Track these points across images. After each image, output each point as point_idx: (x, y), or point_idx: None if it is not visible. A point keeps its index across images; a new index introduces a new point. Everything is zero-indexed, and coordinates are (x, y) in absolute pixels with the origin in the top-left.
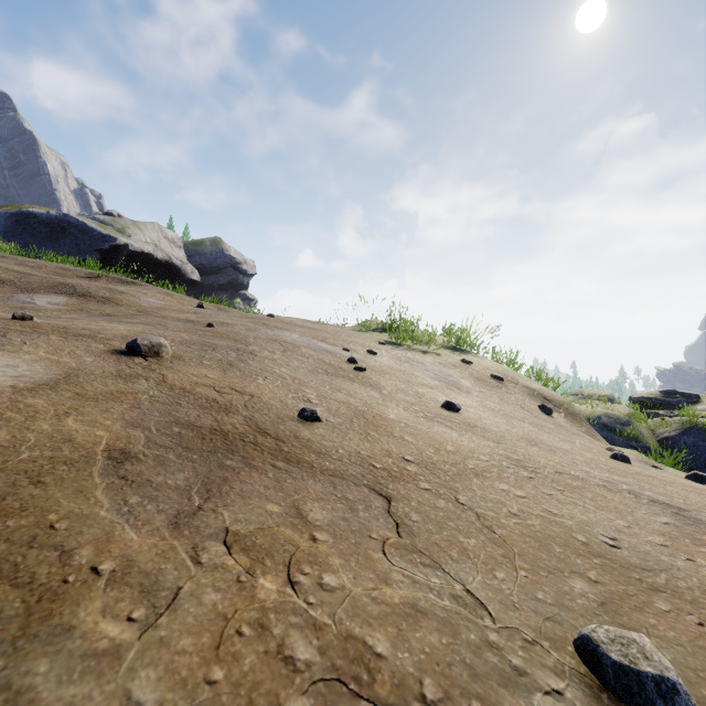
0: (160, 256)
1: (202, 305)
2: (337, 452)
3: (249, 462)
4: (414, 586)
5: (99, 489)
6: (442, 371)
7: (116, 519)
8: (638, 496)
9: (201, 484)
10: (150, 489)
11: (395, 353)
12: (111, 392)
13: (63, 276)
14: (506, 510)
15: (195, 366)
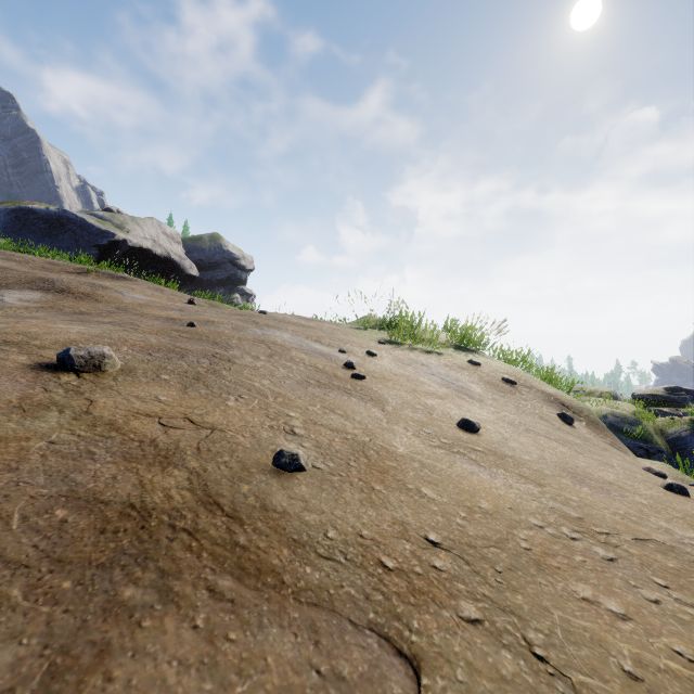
0: (159, 252)
1: (192, 300)
2: (324, 538)
3: (169, 586)
4: None
5: None
6: (449, 374)
7: None
8: None
9: (40, 680)
10: None
11: (396, 354)
12: None
13: (50, 271)
14: (615, 664)
15: (146, 384)
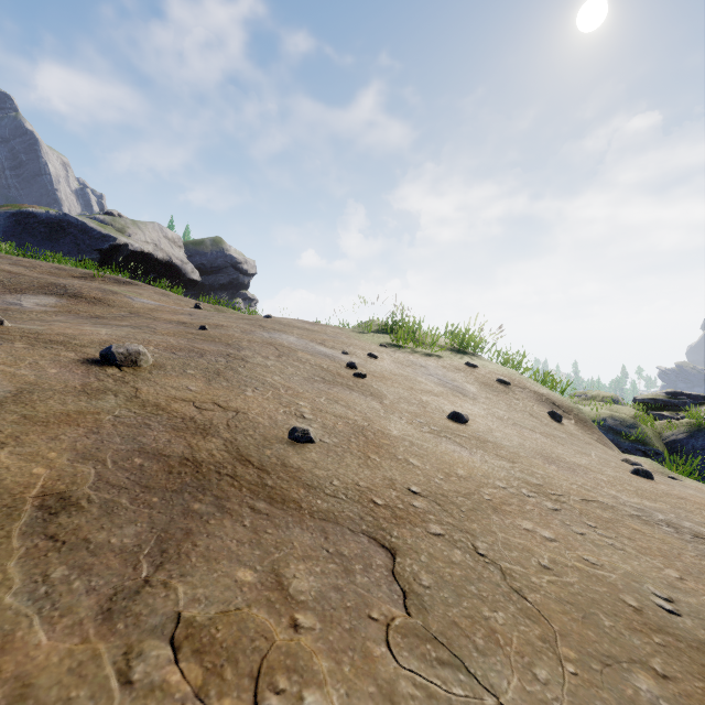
0: (160, 256)
1: (199, 305)
2: (331, 485)
3: (223, 504)
4: (429, 704)
5: (14, 557)
6: (446, 375)
7: (24, 608)
8: (678, 530)
9: (155, 542)
10: (85, 553)
11: (397, 356)
12: (68, 412)
13: (57, 276)
14: (536, 561)
15: (177, 377)
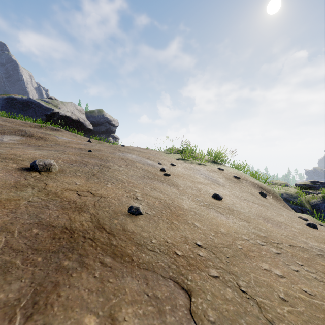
0: (74, 117)
1: (90, 140)
2: (151, 242)
3: (83, 260)
4: None
5: None
6: (209, 174)
7: None
8: None
9: (31, 295)
10: None
11: (185, 165)
12: (0, 199)
13: (24, 126)
14: (276, 294)
15: (70, 177)
